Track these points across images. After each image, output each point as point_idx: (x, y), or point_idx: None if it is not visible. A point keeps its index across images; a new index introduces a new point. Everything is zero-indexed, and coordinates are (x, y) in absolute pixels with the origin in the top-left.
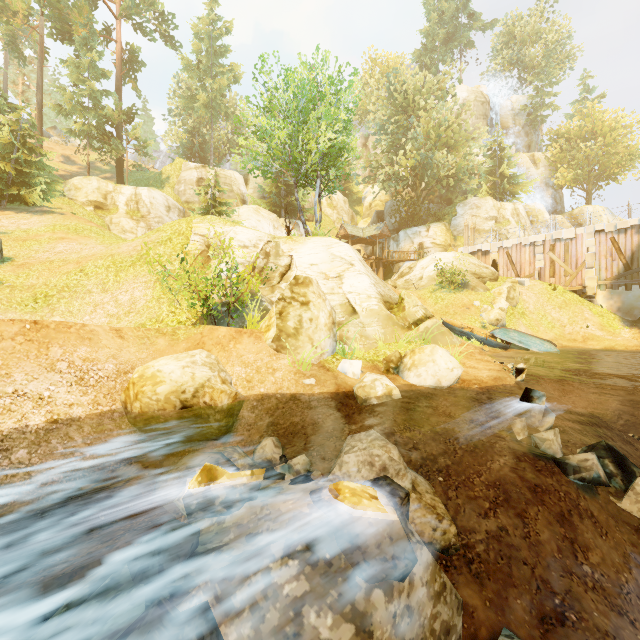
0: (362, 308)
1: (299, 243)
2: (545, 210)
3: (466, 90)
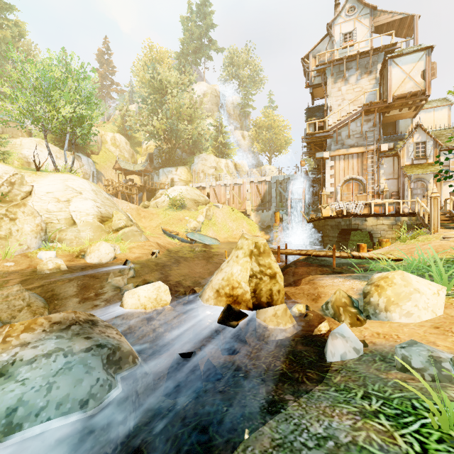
0: (81, 221)
1: (42, 177)
2: (247, 165)
3: (206, 86)
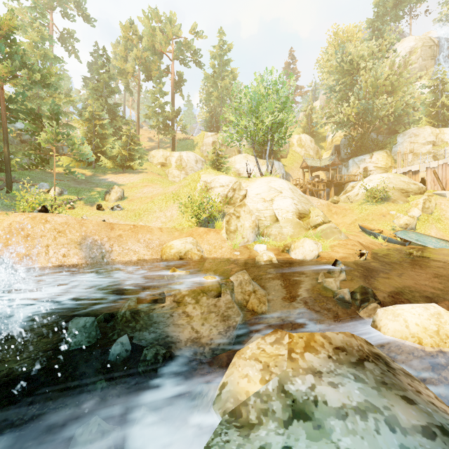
0: (282, 218)
1: (252, 182)
2: None
3: (414, 40)
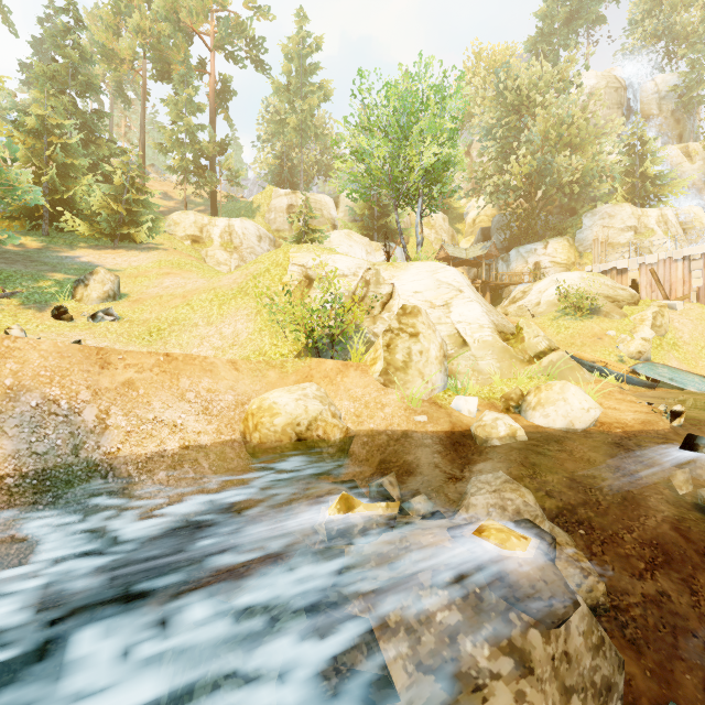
0: (473, 339)
1: (401, 269)
2: (704, 214)
3: (594, 76)
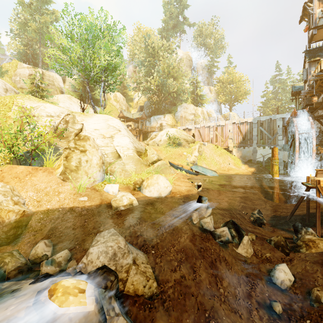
0: (124, 155)
1: (88, 117)
2: (214, 112)
3: (182, 52)
